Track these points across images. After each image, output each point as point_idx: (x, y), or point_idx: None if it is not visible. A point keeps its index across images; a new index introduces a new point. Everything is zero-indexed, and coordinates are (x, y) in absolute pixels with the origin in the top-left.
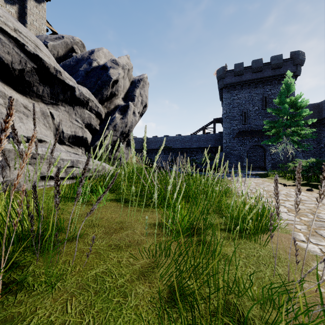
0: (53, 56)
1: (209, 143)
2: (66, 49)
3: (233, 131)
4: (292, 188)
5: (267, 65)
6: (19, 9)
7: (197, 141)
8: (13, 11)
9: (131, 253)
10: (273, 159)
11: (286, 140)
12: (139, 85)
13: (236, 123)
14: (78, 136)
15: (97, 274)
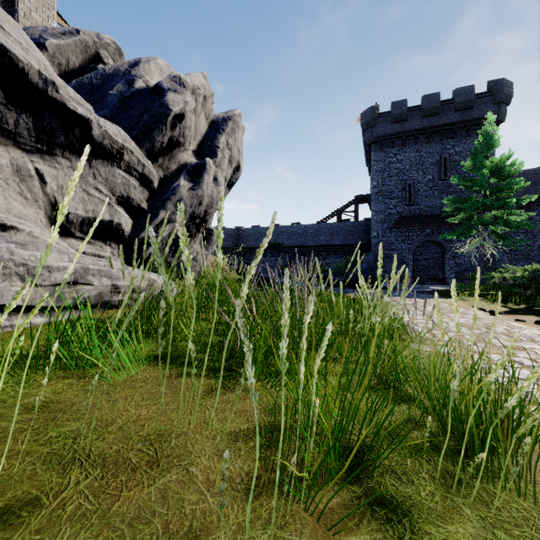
0: (59, 68)
1: (349, 238)
2: (85, 55)
3: (390, 217)
4: (507, 319)
5: (448, 104)
6: None
7: (327, 234)
8: None
9: None
10: (459, 265)
11: (482, 232)
12: (226, 128)
13: (395, 203)
14: (103, 220)
15: None
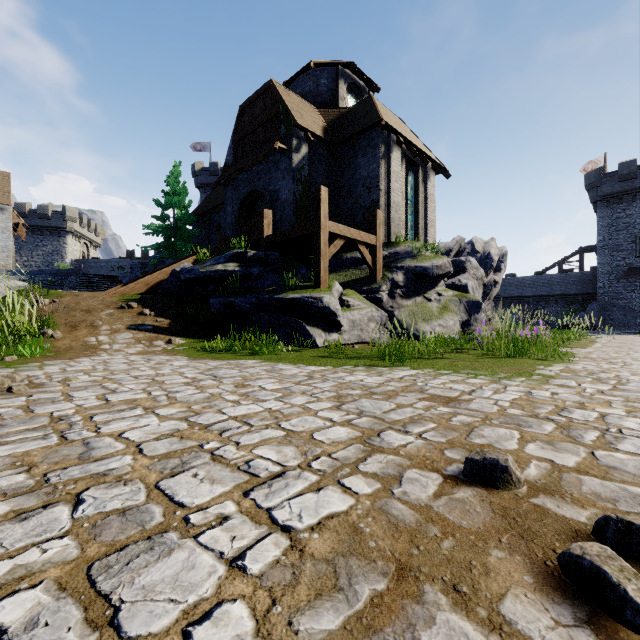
0: (453, 254)
1: (571, 288)
2: (458, 246)
3: (618, 268)
4: None
5: None
6: None
7: (547, 285)
8: None
9: None
10: None
11: None
12: (503, 259)
13: (624, 255)
14: None
15: None
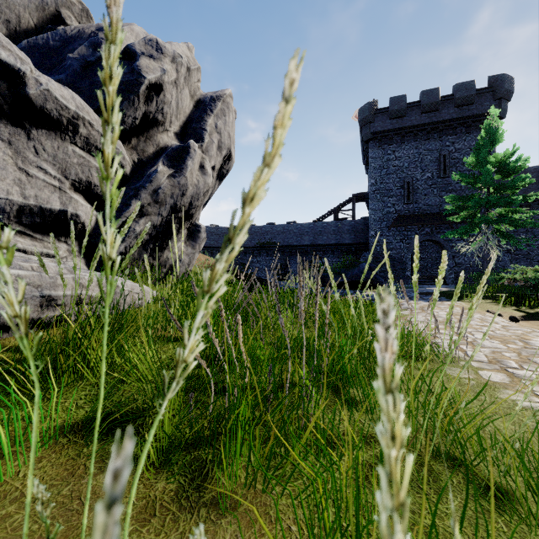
0: (7, 26)
1: (346, 237)
2: (43, 13)
3: (388, 215)
4: (531, 326)
5: (447, 100)
6: None
7: (324, 233)
8: None
9: None
10: (459, 265)
11: (486, 231)
12: (215, 109)
13: (394, 201)
14: (51, 209)
15: None
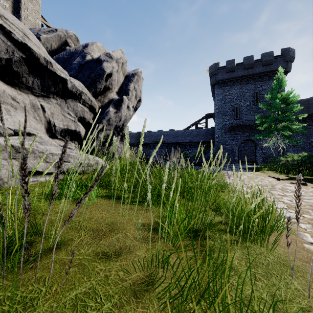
0: (46, 49)
1: (202, 138)
2: (60, 42)
3: (225, 126)
4: (286, 182)
5: (258, 62)
6: (13, 4)
7: (190, 136)
8: (8, 6)
9: (121, 263)
10: (264, 153)
11: (277, 134)
12: (134, 79)
13: (228, 118)
14: (71, 130)
15: (78, 297)
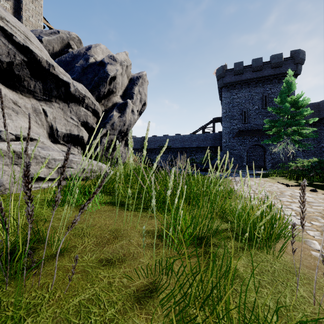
0: (48, 52)
1: (209, 143)
2: (62, 44)
3: (233, 130)
4: (295, 189)
5: (267, 64)
6: (14, 5)
7: (196, 140)
8: (8, 7)
9: (125, 270)
10: (274, 159)
11: (286, 139)
12: (138, 82)
13: (236, 122)
14: (74, 134)
15: (81, 303)
